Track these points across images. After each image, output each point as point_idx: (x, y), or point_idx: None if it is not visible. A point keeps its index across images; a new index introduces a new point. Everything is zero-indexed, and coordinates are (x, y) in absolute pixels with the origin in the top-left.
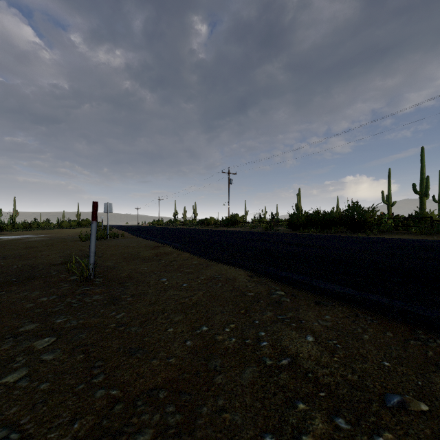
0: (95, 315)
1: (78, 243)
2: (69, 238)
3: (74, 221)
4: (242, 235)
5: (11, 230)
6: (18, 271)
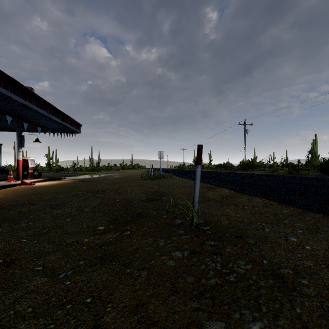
0: (307, 328)
1: (143, 181)
2: (134, 177)
3: (130, 165)
4: (278, 179)
5: (98, 170)
6: (123, 206)
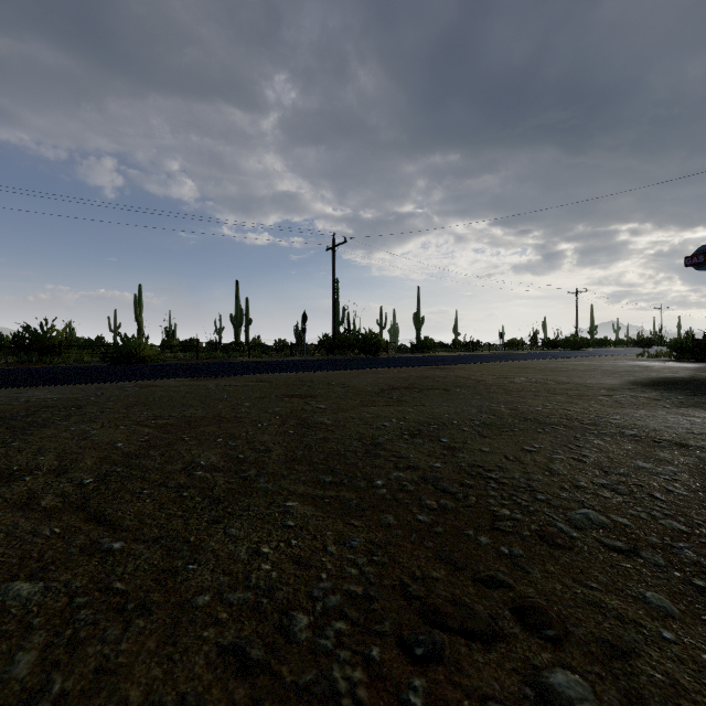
0: None
1: None
2: None
3: None
4: None
5: None
6: None
